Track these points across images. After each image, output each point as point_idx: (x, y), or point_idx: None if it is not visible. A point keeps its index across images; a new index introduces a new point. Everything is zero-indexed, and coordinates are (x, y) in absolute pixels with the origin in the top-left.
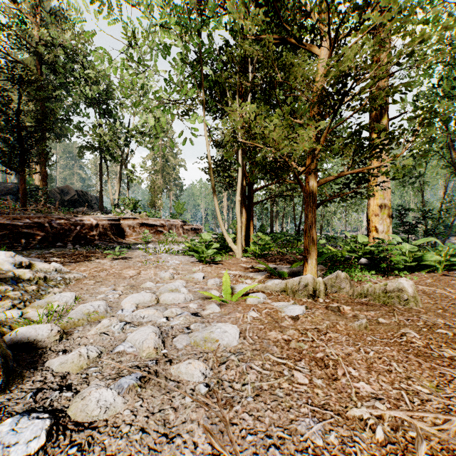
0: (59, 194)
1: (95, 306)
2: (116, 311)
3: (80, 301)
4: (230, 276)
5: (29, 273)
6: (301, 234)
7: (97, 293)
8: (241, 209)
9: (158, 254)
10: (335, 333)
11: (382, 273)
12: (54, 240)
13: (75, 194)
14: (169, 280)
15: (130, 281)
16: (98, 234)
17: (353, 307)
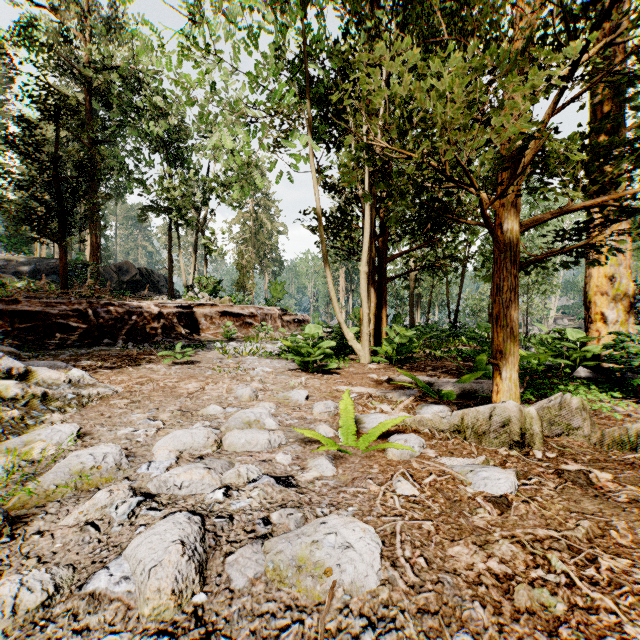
0: (116, 273)
1: (98, 457)
2: (138, 466)
3: (87, 441)
4: (352, 395)
5: (17, 388)
6: (459, 328)
7: (122, 425)
8: (369, 287)
9: (242, 356)
10: (617, 558)
11: (631, 396)
12: (100, 335)
13: (136, 273)
14: (248, 401)
15: (185, 402)
16: (161, 326)
17: (614, 474)
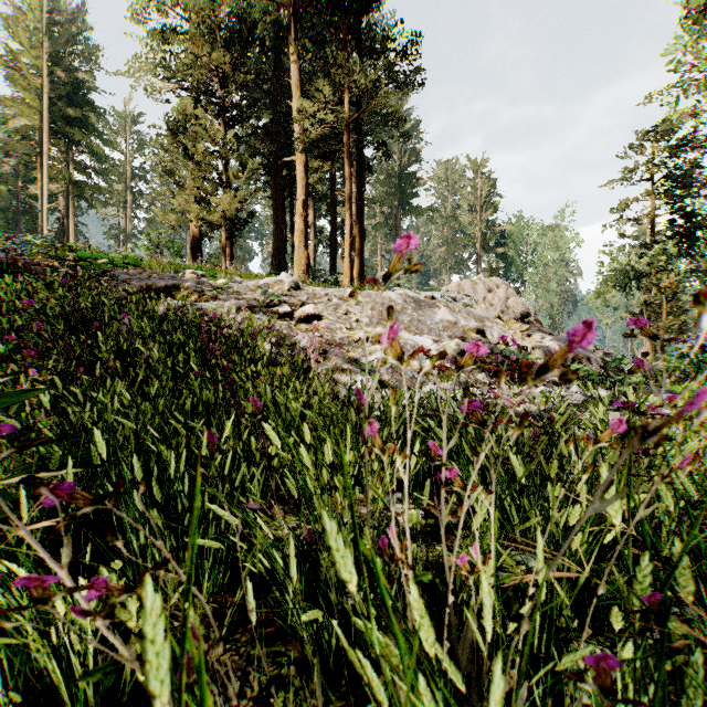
0: None
1: None
2: None
3: None
4: None
5: None
6: None
7: None
8: (646, 344)
9: None
10: None
11: None
12: None
13: None
14: None
15: None
16: None
17: None
